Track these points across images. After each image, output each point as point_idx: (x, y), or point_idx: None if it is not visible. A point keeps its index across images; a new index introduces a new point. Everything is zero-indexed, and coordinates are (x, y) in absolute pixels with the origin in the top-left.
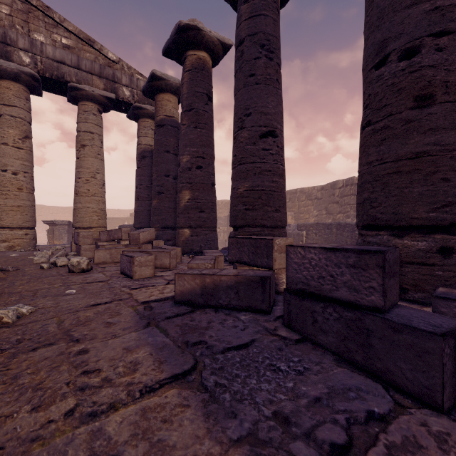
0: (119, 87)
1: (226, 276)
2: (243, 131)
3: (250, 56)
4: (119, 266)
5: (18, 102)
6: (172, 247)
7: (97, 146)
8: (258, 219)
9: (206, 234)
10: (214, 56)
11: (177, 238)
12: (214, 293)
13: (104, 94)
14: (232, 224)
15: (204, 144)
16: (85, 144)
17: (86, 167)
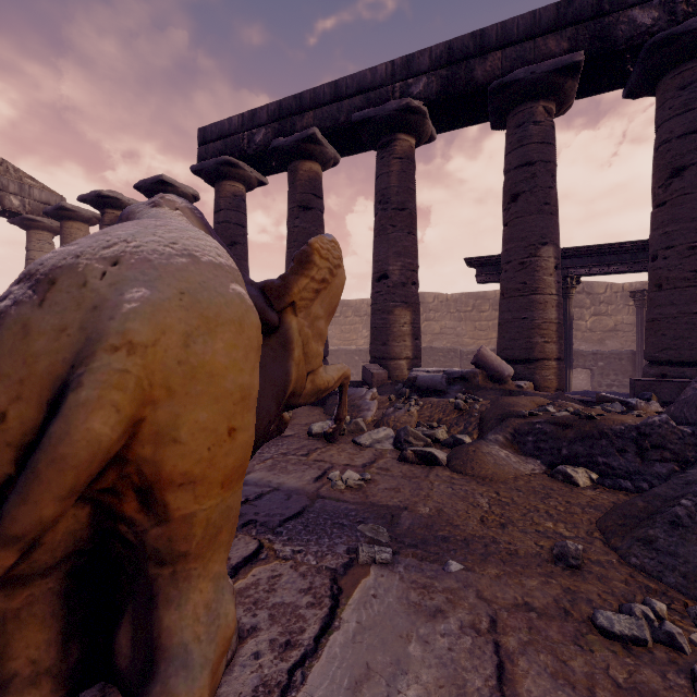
0: (5, 196)
1: None
2: None
3: None
4: None
5: None
6: None
7: None
8: None
9: None
10: None
11: None
12: None
13: None
14: None
15: None
16: None
17: None
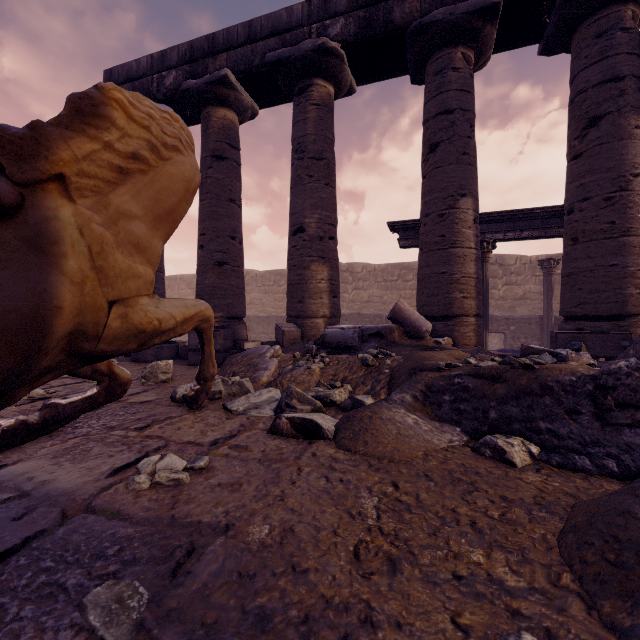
0: None
1: None
2: None
3: None
4: None
5: None
6: None
7: None
8: None
9: None
10: None
11: None
12: None
13: None
14: None
15: None
16: None
17: None
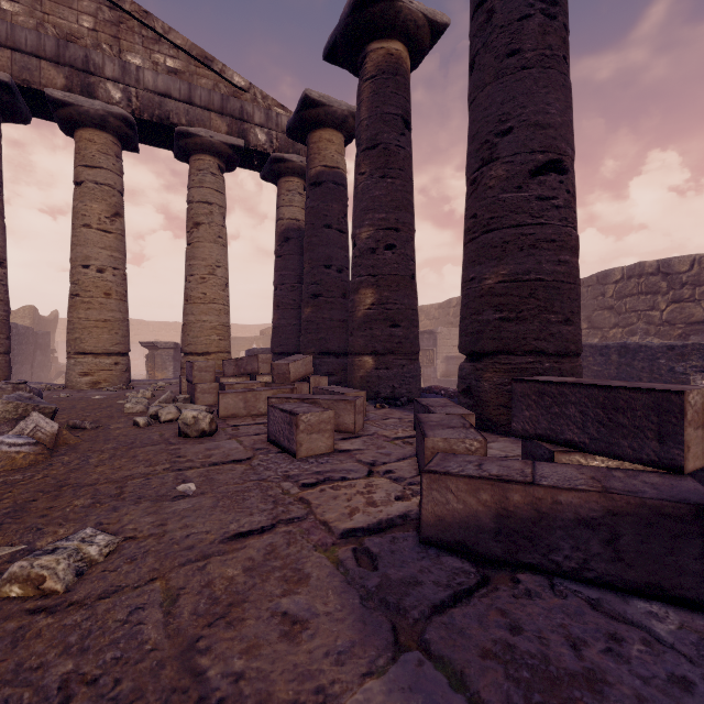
0: (250, 129)
1: (573, 491)
2: (494, 166)
3: (509, 16)
4: (261, 423)
5: (105, 162)
6: (349, 390)
7: (218, 224)
8: (530, 339)
9: (403, 366)
10: (415, 49)
11: (351, 372)
12: (534, 532)
13: (228, 140)
14: (469, 348)
15: (398, 206)
16: (199, 222)
17: (201, 258)
